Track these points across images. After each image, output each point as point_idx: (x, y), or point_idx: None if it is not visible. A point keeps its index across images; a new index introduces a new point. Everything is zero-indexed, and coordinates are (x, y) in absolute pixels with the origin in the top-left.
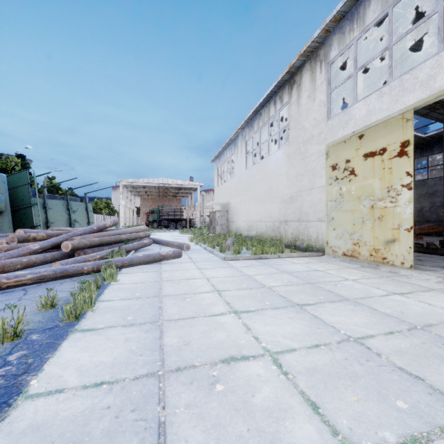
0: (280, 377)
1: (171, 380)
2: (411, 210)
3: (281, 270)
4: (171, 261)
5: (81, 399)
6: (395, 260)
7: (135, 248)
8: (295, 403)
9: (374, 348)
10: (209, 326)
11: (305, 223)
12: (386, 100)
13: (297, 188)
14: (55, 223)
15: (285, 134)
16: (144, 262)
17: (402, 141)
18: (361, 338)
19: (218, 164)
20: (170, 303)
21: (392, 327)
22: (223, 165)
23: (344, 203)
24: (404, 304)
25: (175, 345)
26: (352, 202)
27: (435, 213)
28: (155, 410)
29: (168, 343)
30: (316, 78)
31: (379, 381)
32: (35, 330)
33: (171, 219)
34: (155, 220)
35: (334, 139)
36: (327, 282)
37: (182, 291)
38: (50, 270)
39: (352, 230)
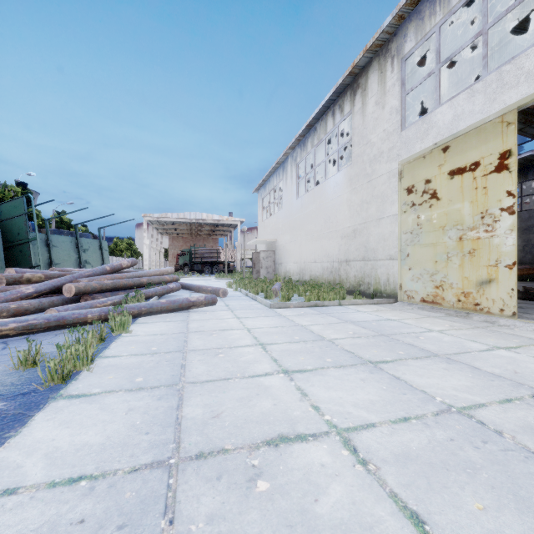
0: (356, 469)
1: (188, 473)
2: (514, 241)
3: (343, 319)
4: (203, 309)
5: (41, 507)
6: (492, 306)
7: (158, 294)
8: (384, 514)
9: (489, 423)
10: (249, 391)
11: (372, 262)
12: (479, 101)
13: (361, 219)
14: (60, 265)
15: (345, 155)
16: (168, 310)
17: (501, 151)
18: (468, 408)
19: (262, 194)
20: (196, 360)
21: (507, 393)
22: (269, 195)
23: (423, 235)
24: (516, 362)
25: (198, 417)
26: (433, 233)
27: (530, 253)
28: (157, 526)
29: (188, 414)
30: (386, 78)
31: (510, 475)
32: (1, 396)
33: (206, 262)
34: (187, 263)
35: (410, 154)
36: (406, 334)
37: (213, 345)
38: (41, 318)
39: (433, 269)
